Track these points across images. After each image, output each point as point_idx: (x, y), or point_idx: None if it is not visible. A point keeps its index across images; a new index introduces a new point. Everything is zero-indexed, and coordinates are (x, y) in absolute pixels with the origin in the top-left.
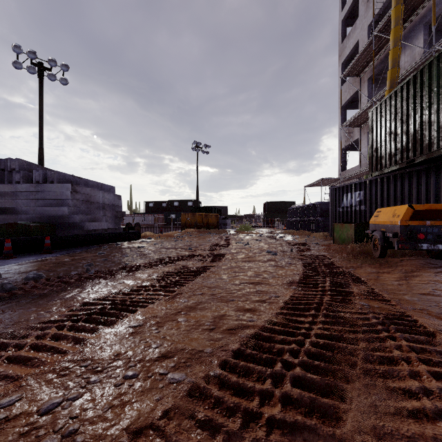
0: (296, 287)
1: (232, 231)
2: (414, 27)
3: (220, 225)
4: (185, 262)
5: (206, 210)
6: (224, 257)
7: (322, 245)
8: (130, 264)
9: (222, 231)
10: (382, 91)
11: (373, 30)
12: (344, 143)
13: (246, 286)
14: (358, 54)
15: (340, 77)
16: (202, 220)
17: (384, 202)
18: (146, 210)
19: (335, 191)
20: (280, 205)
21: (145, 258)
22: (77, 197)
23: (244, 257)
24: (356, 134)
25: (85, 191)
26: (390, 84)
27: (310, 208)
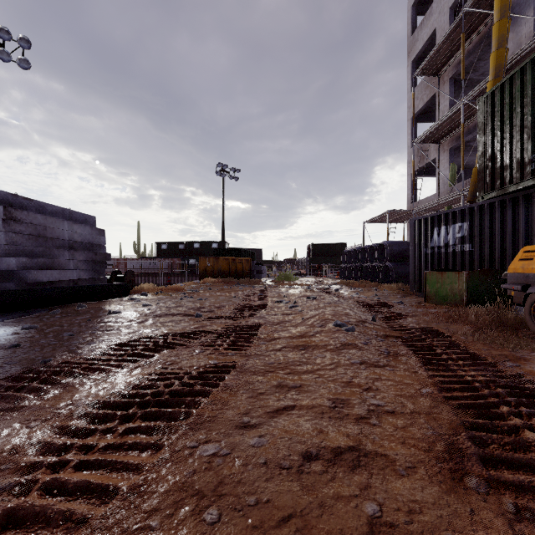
0: (484, 481)
1: (268, 281)
2: (520, 1)
3: (253, 273)
4: (175, 352)
5: (235, 254)
6: (255, 336)
7: (413, 306)
8: (54, 359)
9: (255, 281)
10: (476, 88)
11: (462, 5)
12: (415, 165)
13: (323, 485)
14: (440, 42)
15: (413, 76)
16: (228, 267)
17: (506, 237)
18: (157, 254)
19: (419, 224)
20: (328, 248)
21: (101, 341)
22: (17, 228)
23: (294, 334)
24: (432, 153)
25: (35, 220)
26: (495, 72)
27: (374, 251)
